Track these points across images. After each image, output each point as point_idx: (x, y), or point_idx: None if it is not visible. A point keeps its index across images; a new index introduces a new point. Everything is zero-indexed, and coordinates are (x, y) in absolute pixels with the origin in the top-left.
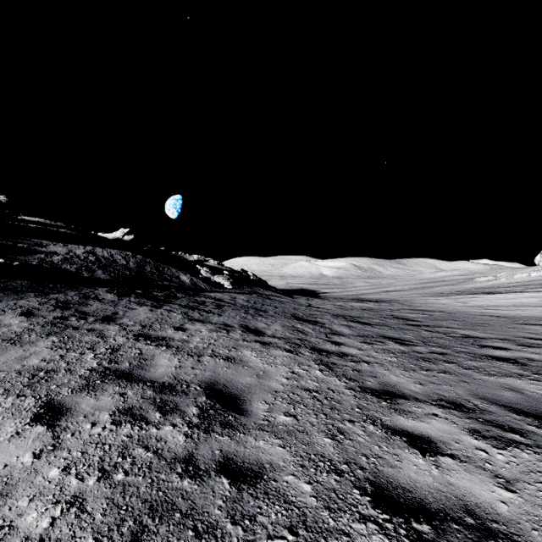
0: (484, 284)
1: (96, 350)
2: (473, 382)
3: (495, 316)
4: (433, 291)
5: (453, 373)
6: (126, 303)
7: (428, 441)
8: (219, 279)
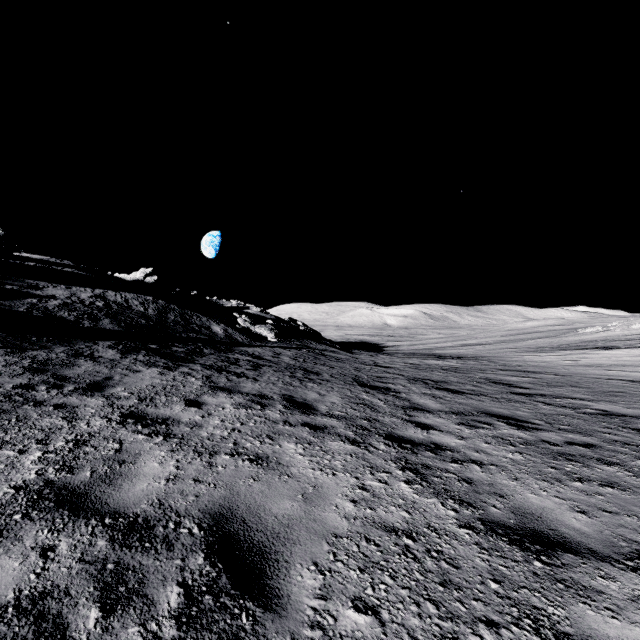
0: (593, 337)
1: (49, 443)
2: None
3: (628, 380)
4: (527, 345)
5: (626, 488)
6: (130, 363)
7: None
8: (261, 330)
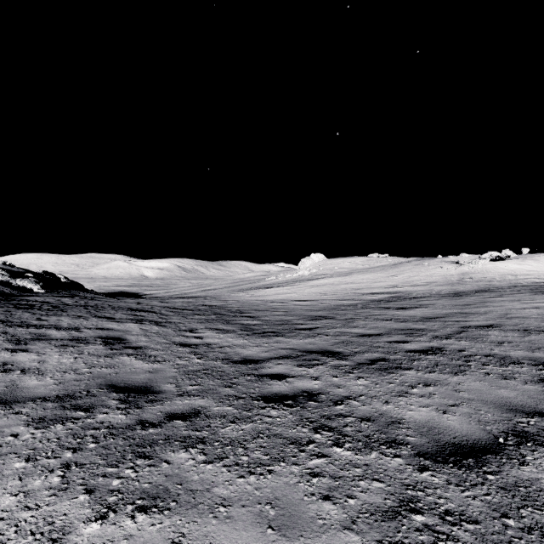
0: (269, 282)
1: None
2: (228, 323)
3: (261, 300)
4: (238, 288)
5: (221, 322)
6: None
7: (201, 337)
8: (24, 283)
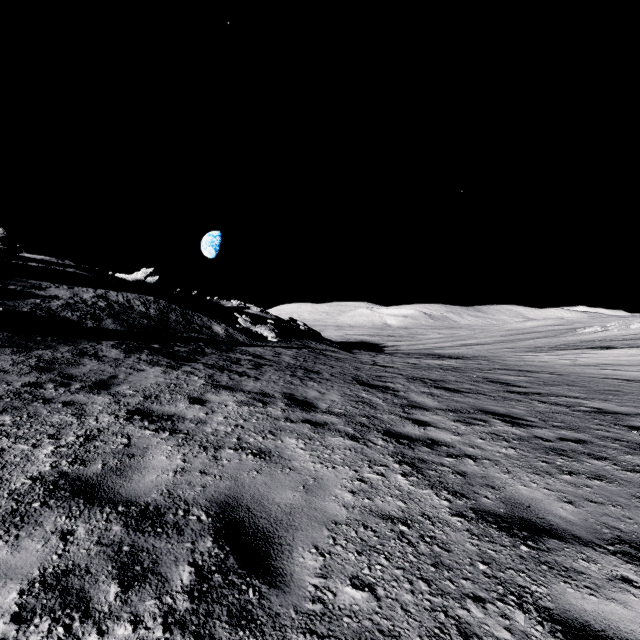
0: (592, 337)
1: (60, 438)
2: None
3: (624, 379)
4: (526, 345)
5: (613, 480)
6: (133, 362)
7: None
8: (262, 330)
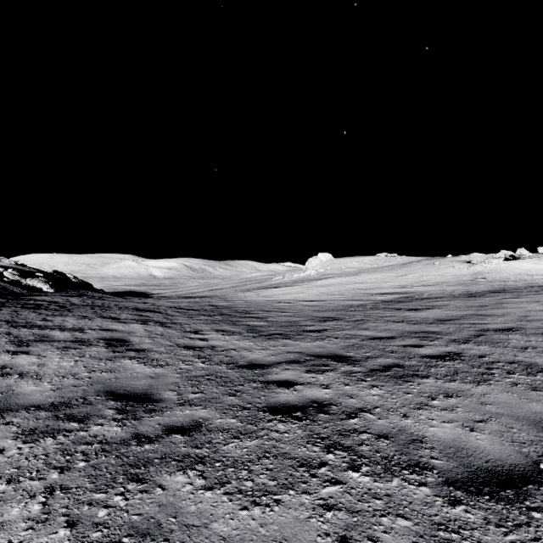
0: (276, 282)
1: None
2: (234, 324)
3: (268, 300)
4: (245, 288)
5: (227, 323)
6: None
7: (206, 338)
8: (34, 283)
